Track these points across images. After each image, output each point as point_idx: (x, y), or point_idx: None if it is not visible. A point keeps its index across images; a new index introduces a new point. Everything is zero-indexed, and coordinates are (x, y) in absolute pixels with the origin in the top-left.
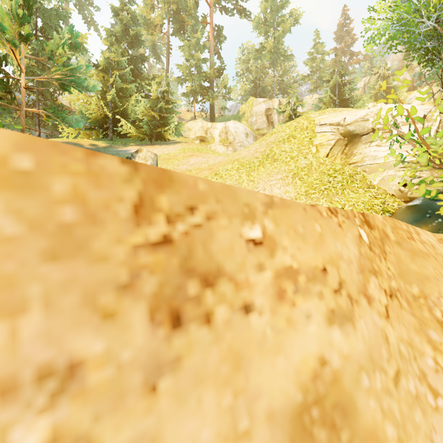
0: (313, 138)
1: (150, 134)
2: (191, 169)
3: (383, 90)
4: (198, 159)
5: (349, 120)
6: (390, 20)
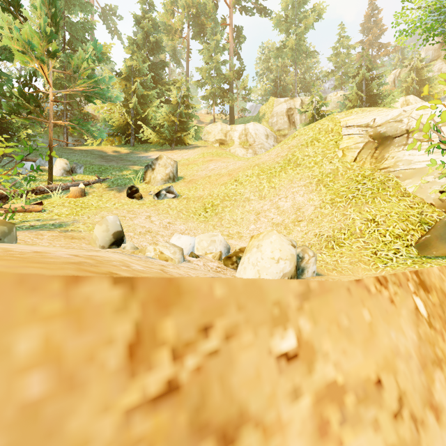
0: (339, 141)
1: (170, 139)
2: (210, 175)
3: (415, 83)
4: (217, 164)
5: (379, 120)
6: (426, 9)
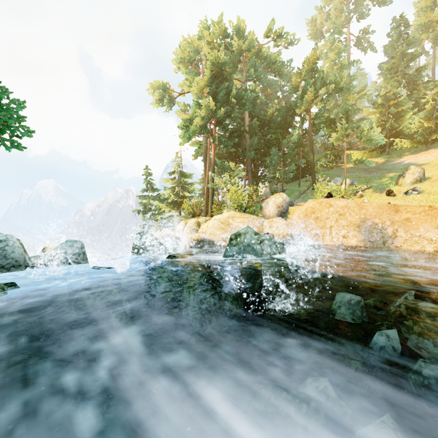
0: None
1: (424, 141)
2: None
3: None
4: None
5: None
6: None
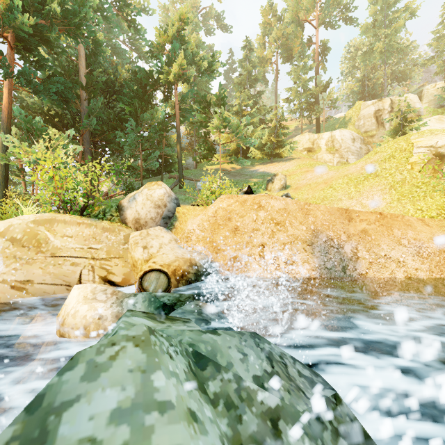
0: (410, 157)
1: (270, 155)
2: (310, 184)
3: None
4: (313, 174)
5: (440, 143)
6: None
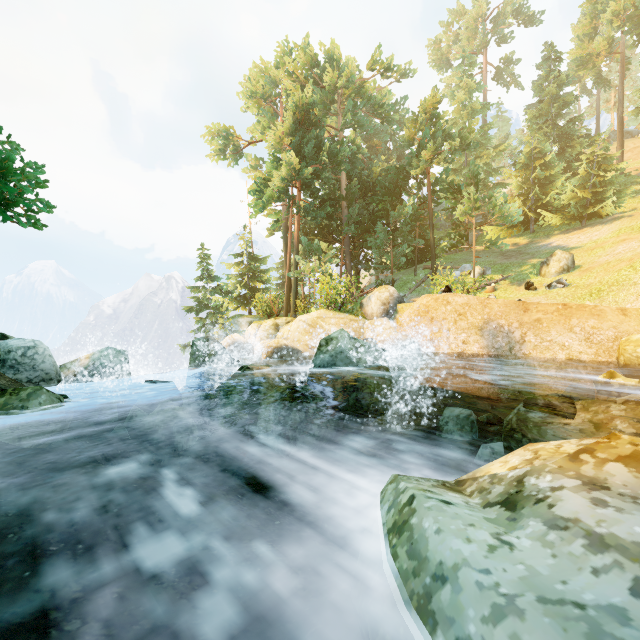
0: None
1: (578, 217)
2: (610, 262)
3: None
4: (628, 245)
5: None
6: None
